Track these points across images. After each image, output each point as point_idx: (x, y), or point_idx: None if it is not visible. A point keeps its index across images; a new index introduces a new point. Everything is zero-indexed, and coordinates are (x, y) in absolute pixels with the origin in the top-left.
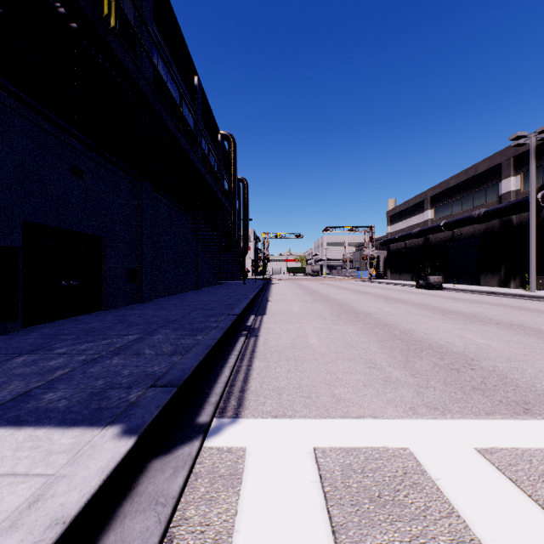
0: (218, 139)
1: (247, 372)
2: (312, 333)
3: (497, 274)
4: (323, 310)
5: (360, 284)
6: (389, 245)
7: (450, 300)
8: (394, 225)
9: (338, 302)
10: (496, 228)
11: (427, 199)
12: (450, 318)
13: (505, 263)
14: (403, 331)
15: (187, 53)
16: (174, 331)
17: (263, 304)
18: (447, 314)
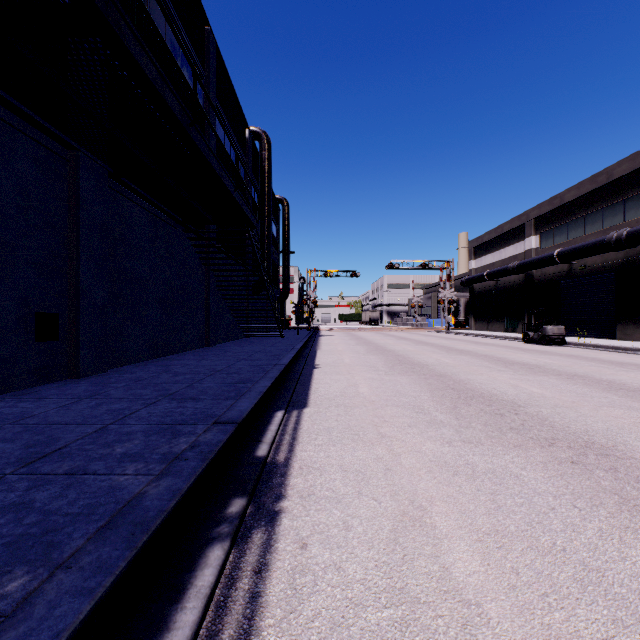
0: (245, 136)
1: None
2: (437, 499)
3: None
4: (416, 392)
5: (439, 336)
6: (473, 285)
7: (610, 366)
8: (480, 259)
9: (431, 369)
10: None
11: (530, 221)
12: None
13: None
14: None
15: None
16: None
17: (304, 376)
18: None
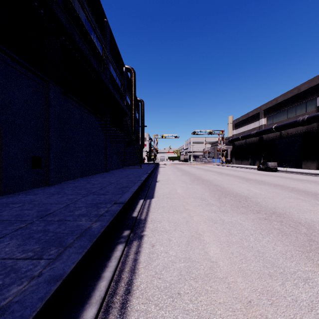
0: (123, 70)
1: None
2: (206, 231)
3: (316, 160)
4: (203, 192)
5: (217, 167)
6: (234, 142)
7: (295, 181)
8: (238, 129)
9: (211, 182)
10: (315, 129)
11: (262, 111)
12: None
13: None
14: (309, 227)
15: None
16: (22, 241)
17: (152, 185)
18: (317, 198)
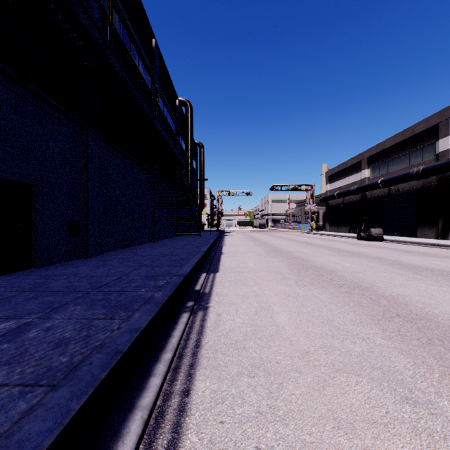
0: (176, 104)
1: (178, 422)
2: (277, 303)
3: (434, 226)
4: (280, 265)
5: (304, 235)
6: (328, 201)
7: (401, 253)
8: (333, 184)
9: (292, 255)
10: (434, 184)
11: (364, 159)
12: (426, 277)
13: (443, 217)
14: (391, 300)
15: (143, 14)
16: (88, 307)
17: (216, 258)
18: (418, 271)
